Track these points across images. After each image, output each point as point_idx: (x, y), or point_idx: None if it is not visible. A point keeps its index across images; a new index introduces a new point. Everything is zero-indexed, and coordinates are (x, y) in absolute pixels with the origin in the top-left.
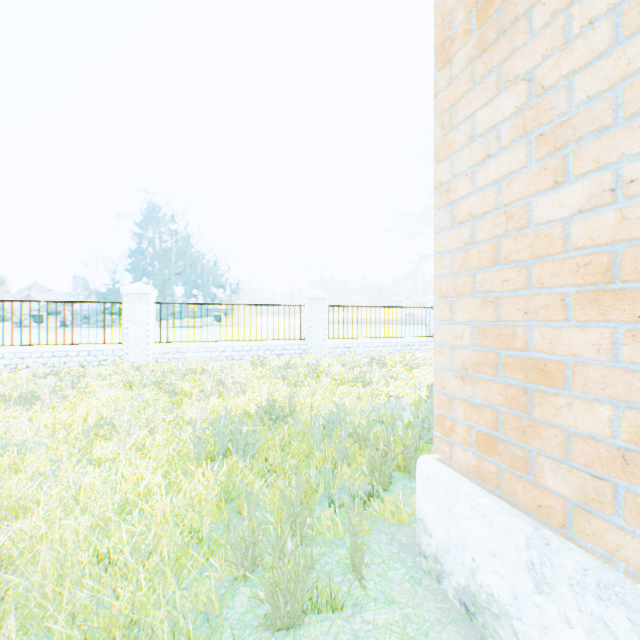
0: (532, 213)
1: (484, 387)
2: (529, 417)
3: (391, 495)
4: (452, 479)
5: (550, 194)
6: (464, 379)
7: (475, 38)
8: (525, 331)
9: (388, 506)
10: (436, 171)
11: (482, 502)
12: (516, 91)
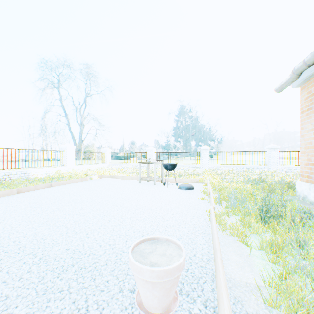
0: (312, 143)
1: (307, 168)
2: (312, 171)
3: (292, 190)
4: (301, 182)
5: (313, 141)
6: (304, 167)
7: (306, 113)
8: (311, 159)
9: (291, 192)
10: (300, 132)
11: (304, 183)
12: (310, 125)
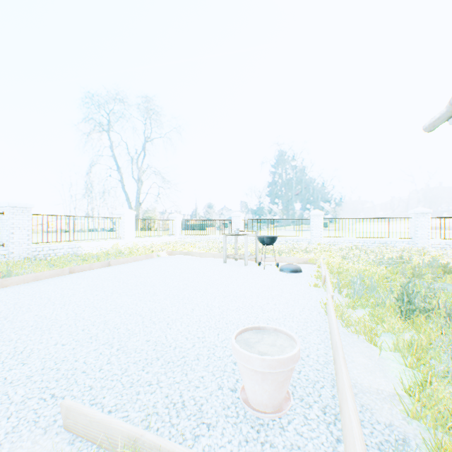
0: None
1: None
2: None
3: (450, 276)
4: None
5: None
6: None
7: None
8: None
9: (449, 279)
10: None
11: None
12: None
